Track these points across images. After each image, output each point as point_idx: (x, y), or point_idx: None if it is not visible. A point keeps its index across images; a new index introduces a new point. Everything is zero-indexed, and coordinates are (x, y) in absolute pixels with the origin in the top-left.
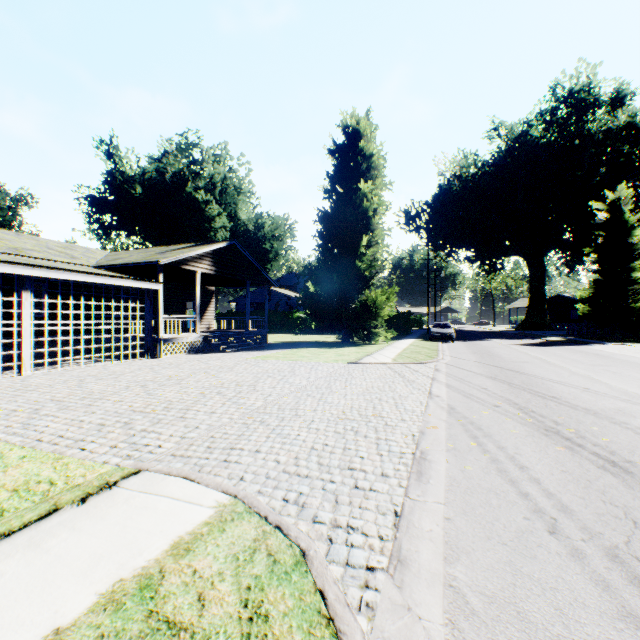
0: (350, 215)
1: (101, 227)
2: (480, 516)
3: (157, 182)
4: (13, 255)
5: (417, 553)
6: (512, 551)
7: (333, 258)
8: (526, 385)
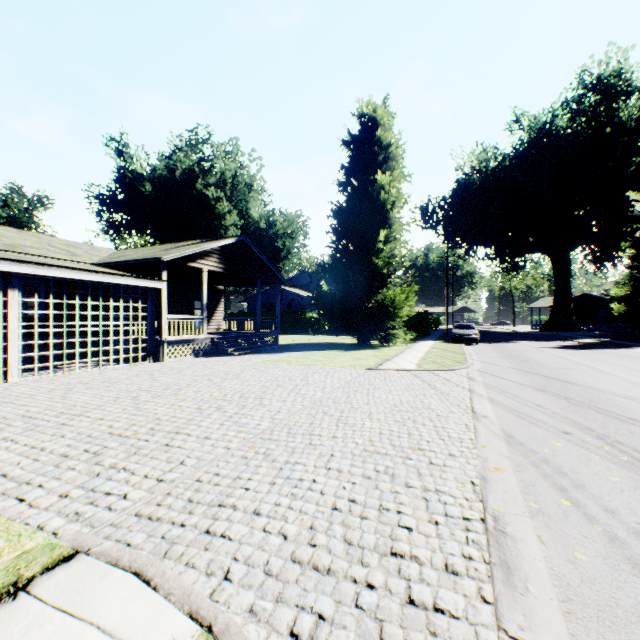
0: (366, 209)
1: (111, 226)
2: None
3: (167, 180)
4: (7, 252)
5: None
6: None
7: (348, 255)
8: (588, 401)
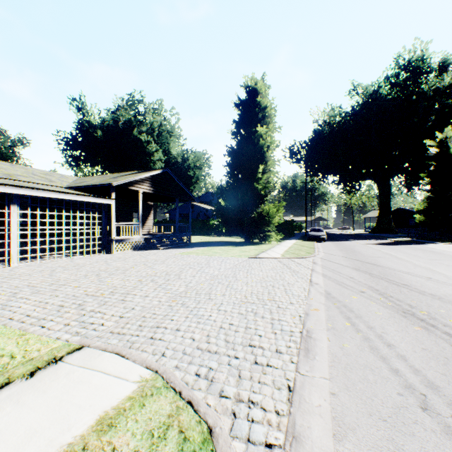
0: (250, 150)
1: (73, 160)
2: (360, 391)
3: (113, 128)
4: (6, 179)
5: (309, 429)
6: (392, 428)
7: (238, 181)
8: (383, 275)
